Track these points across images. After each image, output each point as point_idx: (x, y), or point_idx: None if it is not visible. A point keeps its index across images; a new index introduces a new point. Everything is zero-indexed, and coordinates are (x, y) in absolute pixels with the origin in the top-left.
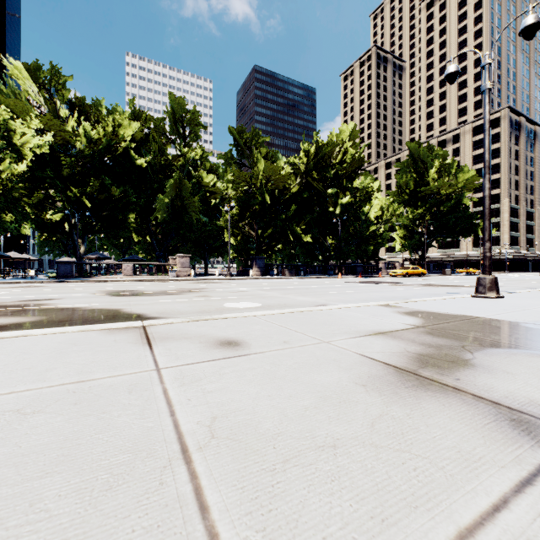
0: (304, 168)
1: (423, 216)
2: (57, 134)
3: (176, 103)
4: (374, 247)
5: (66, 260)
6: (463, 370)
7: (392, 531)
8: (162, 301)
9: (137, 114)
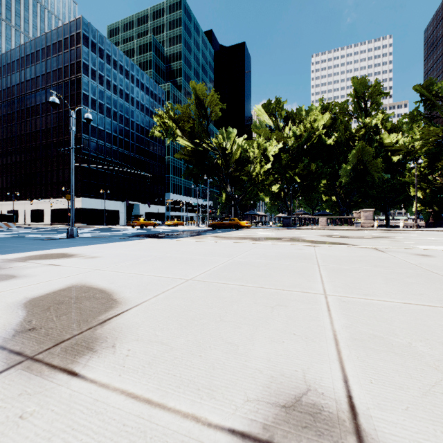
0: None
1: None
2: (280, 140)
3: (358, 84)
4: None
5: (280, 215)
6: None
7: None
8: (365, 241)
9: (325, 107)
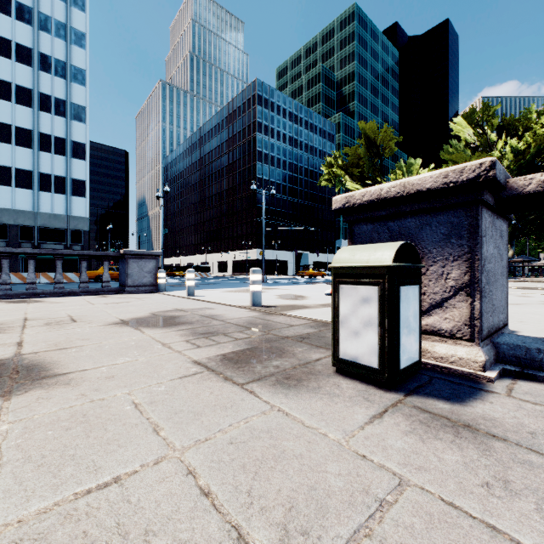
0: None
1: None
2: None
3: None
4: None
5: None
6: None
7: None
8: None
9: None
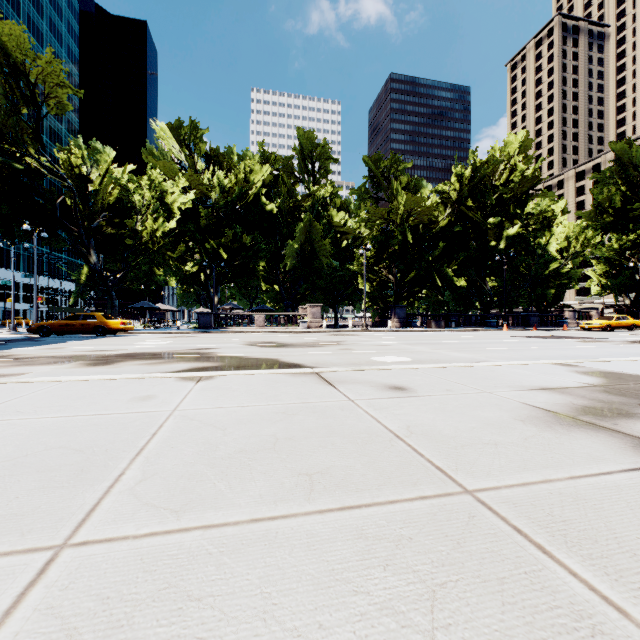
0: (455, 196)
1: (638, 244)
2: (196, 188)
3: (305, 138)
4: (556, 290)
5: (201, 310)
6: (626, 419)
7: (529, 471)
8: (309, 353)
9: (266, 156)
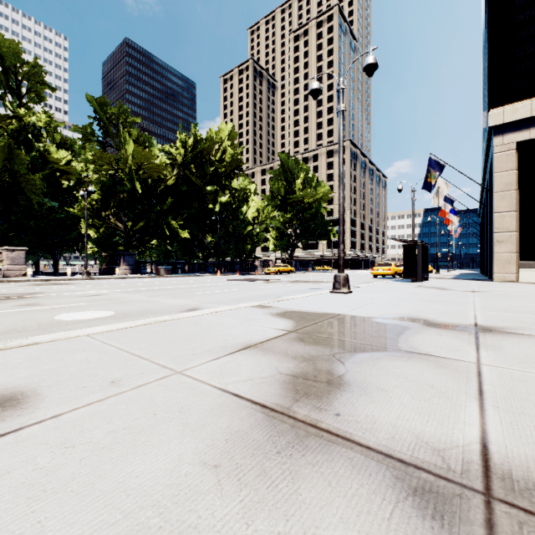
0: (181, 160)
1: (292, 220)
2: None
3: (5, 46)
4: (251, 246)
5: None
6: (341, 396)
7: None
8: None
9: None
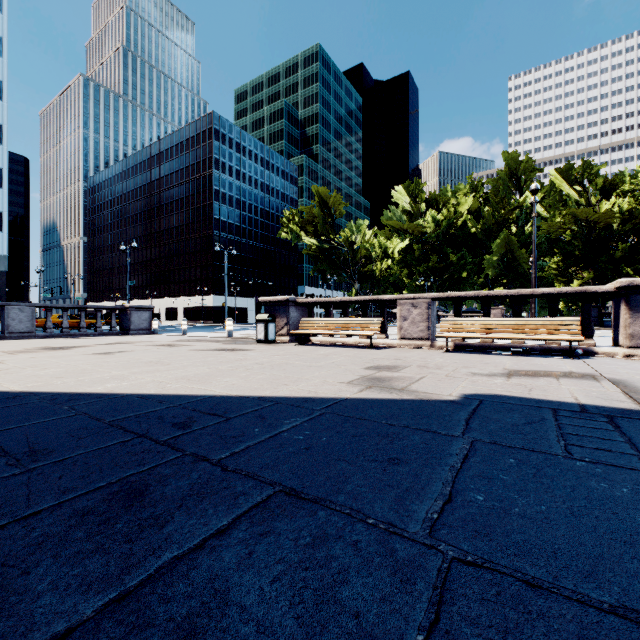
0: None
1: None
2: (415, 230)
3: (510, 159)
4: None
5: None
6: None
7: None
8: None
9: (474, 186)
